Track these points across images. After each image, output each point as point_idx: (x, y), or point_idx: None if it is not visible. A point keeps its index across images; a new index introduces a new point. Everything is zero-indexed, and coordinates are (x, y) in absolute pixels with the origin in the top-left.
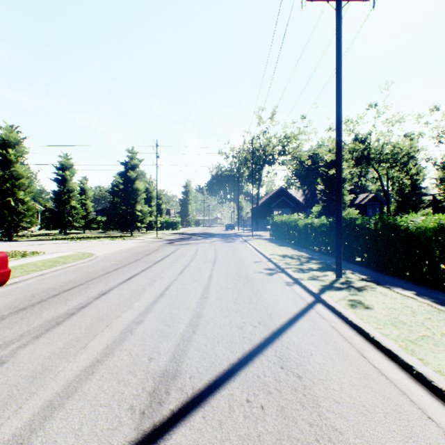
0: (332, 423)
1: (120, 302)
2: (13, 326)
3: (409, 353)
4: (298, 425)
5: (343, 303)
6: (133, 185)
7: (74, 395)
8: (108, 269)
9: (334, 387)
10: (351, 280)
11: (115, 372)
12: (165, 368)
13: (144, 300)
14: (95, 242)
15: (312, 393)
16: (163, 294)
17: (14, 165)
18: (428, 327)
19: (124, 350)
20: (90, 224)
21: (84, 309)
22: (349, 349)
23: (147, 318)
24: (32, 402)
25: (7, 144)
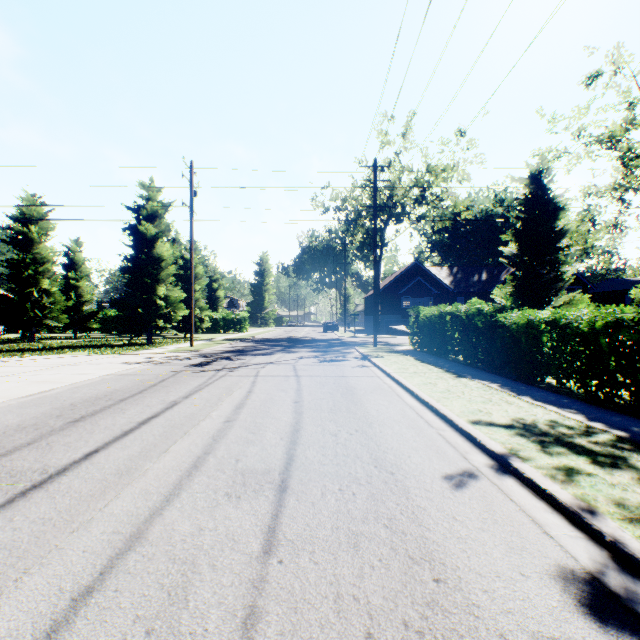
0: None
1: None
2: None
3: None
4: None
5: None
6: (153, 250)
7: None
8: None
9: None
10: None
11: None
12: None
13: None
14: (44, 361)
15: None
16: None
17: None
18: None
19: None
20: (86, 322)
21: None
22: None
23: None
24: None
25: None
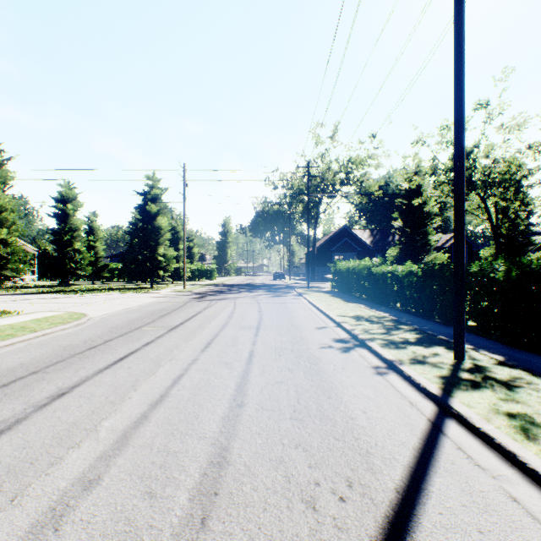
0: None
1: (79, 417)
2: None
3: None
4: None
5: (504, 424)
6: (155, 222)
7: None
8: (94, 341)
9: None
10: (483, 365)
11: None
12: None
13: (127, 411)
14: (100, 296)
15: None
16: (164, 396)
17: None
18: None
19: None
20: (101, 272)
21: None
22: None
23: (111, 469)
24: None
25: None
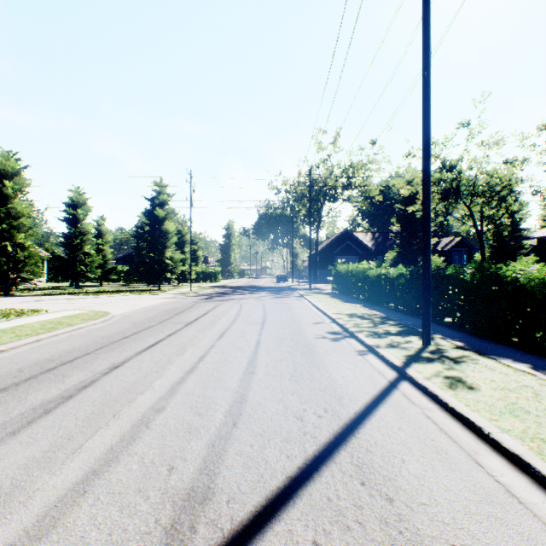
0: None
1: (136, 379)
2: None
3: None
4: None
5: (438, 381)
6: (162, 226)
7: (50, 533)
8: (125, 333)
9: (443, 518)
10: (443, 348)
11: (117, 492)
12: (192, 484)
13: (169, 376)
14: (113, 297)
15: (412, 530)
16: (194, 368)
17: (12, 201)
18: None
19: (134, 454)
20: (109, 275)
21: (86, 389)
22: (456, 452)
23: (170, 404)
24: None
25: (4, 175)
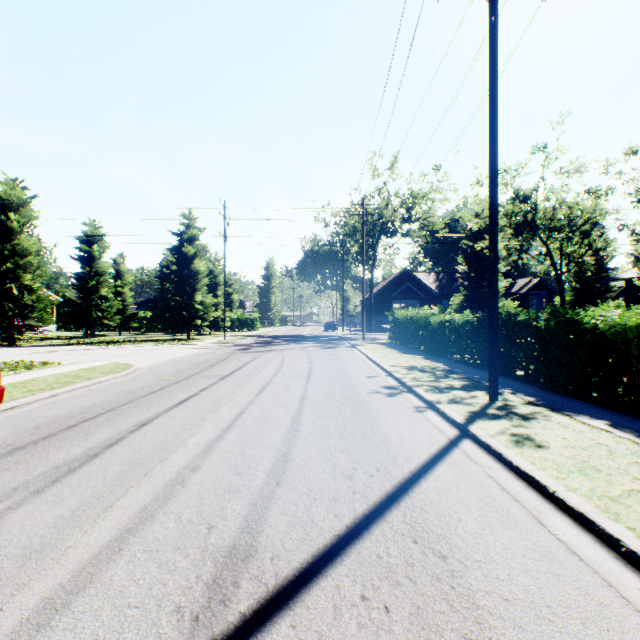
0: (500, 636)
1: (168, 437)
2: (3, 475)
3: (613, 519)
4: (446, 639)
5: (504, 439)
6: (191, 265)
7: (87, 588)
8: (151, 387)
9: (498, 574)
10: (512, 404)
11: (154, 549)
12: (233, 542)
13: (204, 433)
14: (135, 348)
15: (465, 585)
16: (232, 425)
17: (17, 237)
18: (636, 476)
19: (170, 512)
20: (129, 322)
21: (113, 447)
22: (517, 511)
23: (207, 462)
24: (20, 600)
25: (8, 206)
